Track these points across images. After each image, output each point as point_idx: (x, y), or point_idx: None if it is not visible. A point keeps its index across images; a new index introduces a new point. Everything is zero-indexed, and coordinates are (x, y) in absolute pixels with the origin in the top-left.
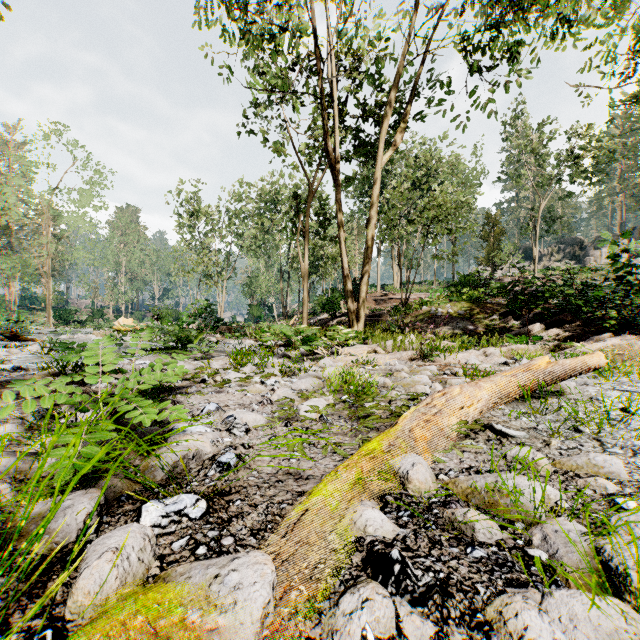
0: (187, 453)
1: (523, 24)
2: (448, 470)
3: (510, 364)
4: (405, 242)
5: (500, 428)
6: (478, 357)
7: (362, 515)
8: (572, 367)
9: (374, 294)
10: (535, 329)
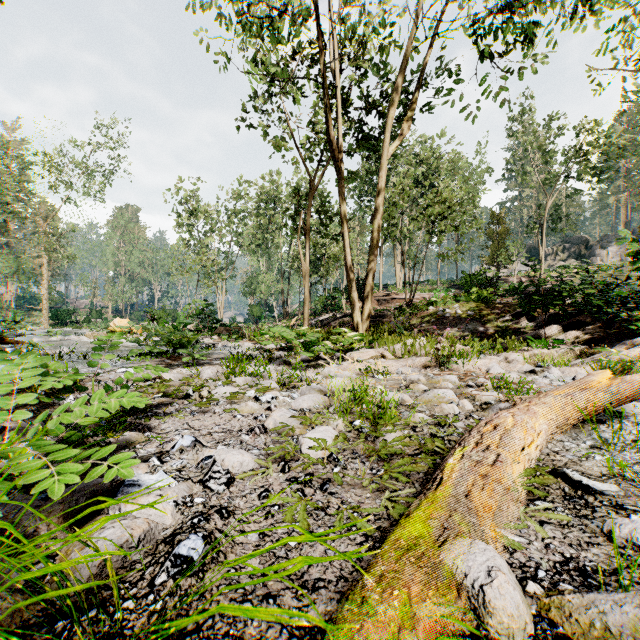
0: (127, 539)
1: (540, 4)
2: (534, 568)
3: (538, 373)
4: (408, 241)
5: (578, 478)
6: (500, 364)
7: None
8: None
9: (376, 294)
10: (552, 331)
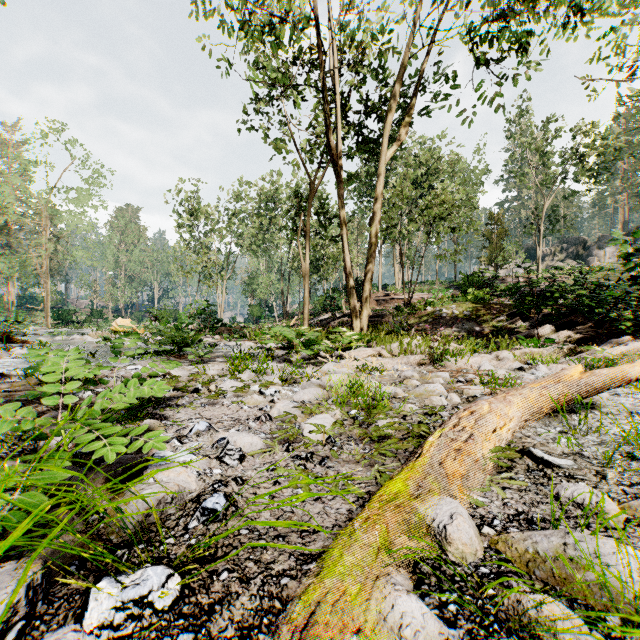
0: (164, 496)
1: (533, 14)
2: (491, 518)
3: (526, 370)
4: (407, 242)
5: (541, 455)
6: (491, 362)
7: (394, 606)
8: (610, 378)
9: (376, 294)
10: (545, 331)
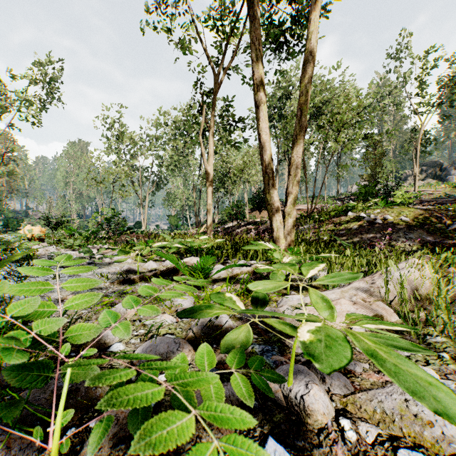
0: None
1: None
2: None
3: None
4: None
5: None
6: None
7: None
8: None
9: None
10: None
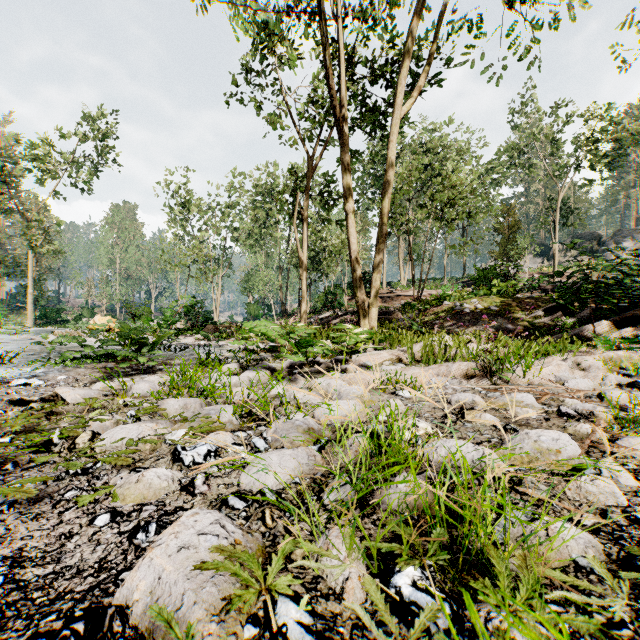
0: None
1: None
2: None
3: None
4: (413, 236)
5: None
6: (573, 372)
7: None
8: None
9: (380, 291)
10: (601, 328)
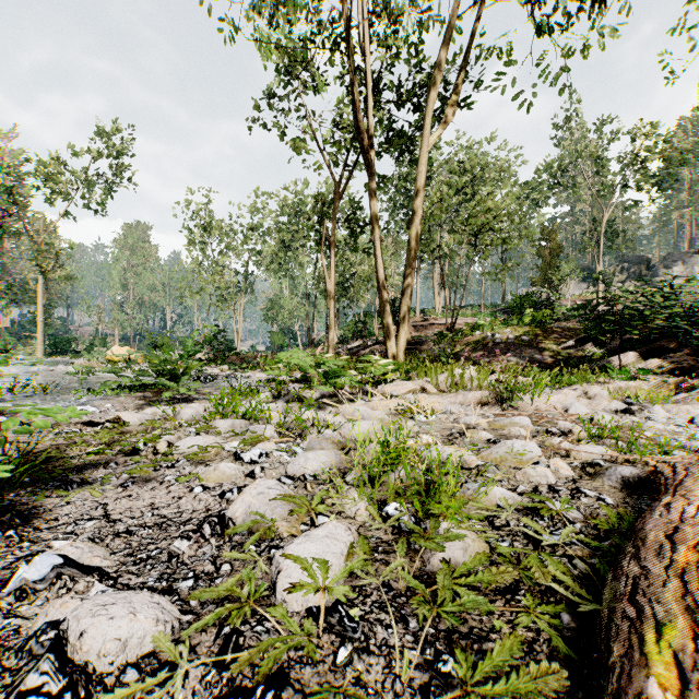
0: None
1: None
2: None
3: (636, 412)
4: (448, 260)
5: None
6: (579, 400)
7: None
8: None
9: (413, 319)
10: (628, 359)
